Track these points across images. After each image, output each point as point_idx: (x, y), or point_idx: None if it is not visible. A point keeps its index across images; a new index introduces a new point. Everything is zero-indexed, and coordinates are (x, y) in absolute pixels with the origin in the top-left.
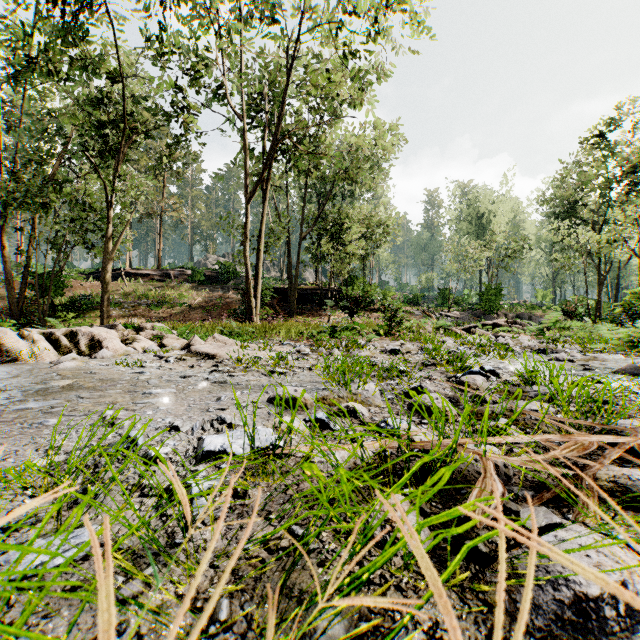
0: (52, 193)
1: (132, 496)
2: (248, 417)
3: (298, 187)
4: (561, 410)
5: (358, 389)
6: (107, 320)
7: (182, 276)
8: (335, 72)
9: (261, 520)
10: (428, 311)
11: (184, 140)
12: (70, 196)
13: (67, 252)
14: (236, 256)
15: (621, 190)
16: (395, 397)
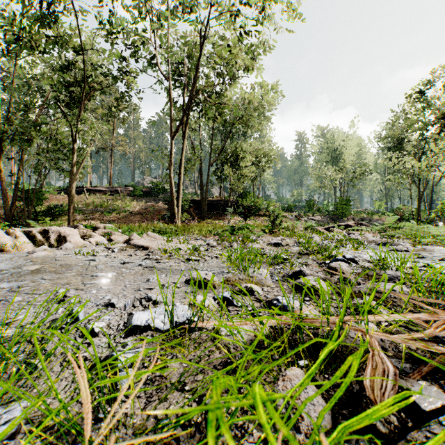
0: (33, 132)
1: (68, 367)
2: (169, 295)
3: (207, 129)
4: (415, 290)
5: (254, 273)
6: (72, 222)
7: (126, 191)
8: (234, 47)
9: (177, 392)
10: (299, 216)
11: (127, 95)
12: (46, 134)
13: (45, 174)
14: (164, 177)
15: (434, 131)
16: (281, 279)
